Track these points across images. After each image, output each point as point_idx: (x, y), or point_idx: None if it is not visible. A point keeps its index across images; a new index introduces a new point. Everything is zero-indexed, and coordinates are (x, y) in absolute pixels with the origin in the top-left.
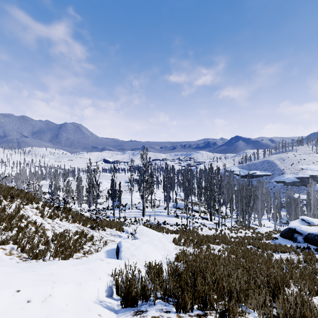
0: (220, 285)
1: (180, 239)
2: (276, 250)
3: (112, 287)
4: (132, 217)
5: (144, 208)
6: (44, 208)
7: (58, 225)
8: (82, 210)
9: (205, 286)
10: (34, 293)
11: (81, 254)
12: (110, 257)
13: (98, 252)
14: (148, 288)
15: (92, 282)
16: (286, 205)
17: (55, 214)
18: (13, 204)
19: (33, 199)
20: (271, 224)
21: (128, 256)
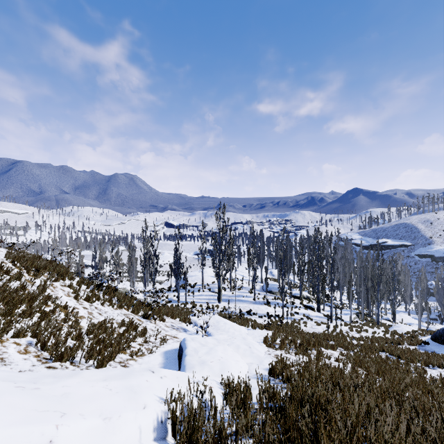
0: (358, 434)
1: (275, 339)
2: (430, 362)
3: (165, 423)
4: (203, 303)
5: (221, 290)
6: (80, 286)
7: (98, 311)
8: (134, 291)
9: (334, 439)
10: (19, 439)
11: (127, 355)
12: (169, 362)
13: (152, 353)
14: (227, 437)
15: (131, 415)
16: (436, 292)
17: (95, 295)
18: (38, 280)
19: (65, 273)
20: (411, 319)
21: (195, 363)
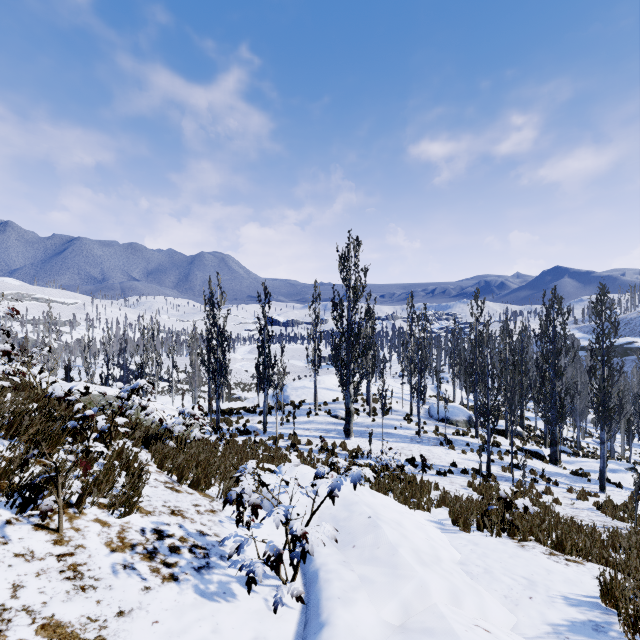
0: None
1: None
2: None
3: None
4: (315, 438)
5: (351, 413)
6: None
7: None
8: None
9: None
10: None
11: None
12: None
13: None
14: None
15: None
16: None
17: None
18: None
19: None
20: None
21: None
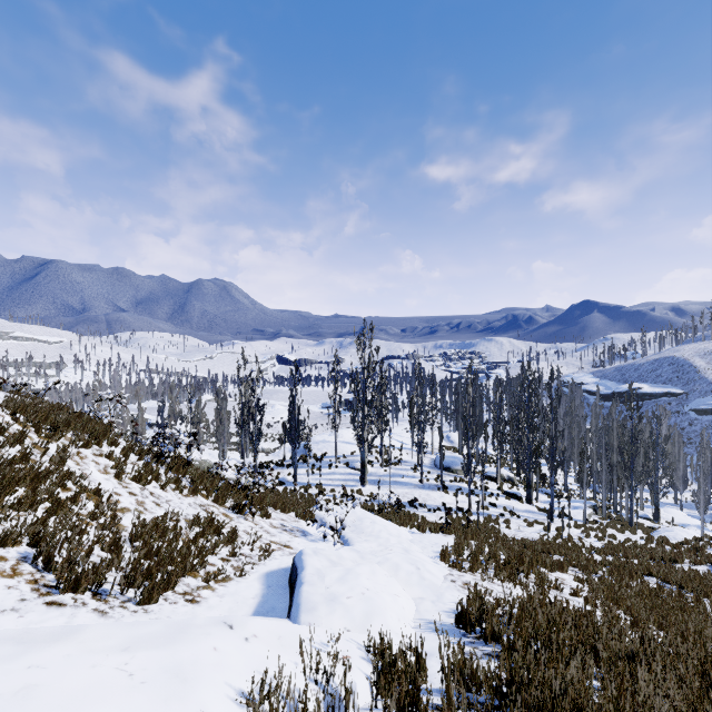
0: None
1: (460, 552)
2: None
3: None
4: (337, 487)
5: (366, 466)
6: (126, 457)
7: (155, 499)
8: (220, 465)
9: None
10: None
11: (198, 580)
12: (273, 593)
13: (243, 576)
14: None
15: None
16: None
17: (152, 472)
18: (55, 446)
19: (102, 435)
20: (686, 518)
21: (319, 599)
